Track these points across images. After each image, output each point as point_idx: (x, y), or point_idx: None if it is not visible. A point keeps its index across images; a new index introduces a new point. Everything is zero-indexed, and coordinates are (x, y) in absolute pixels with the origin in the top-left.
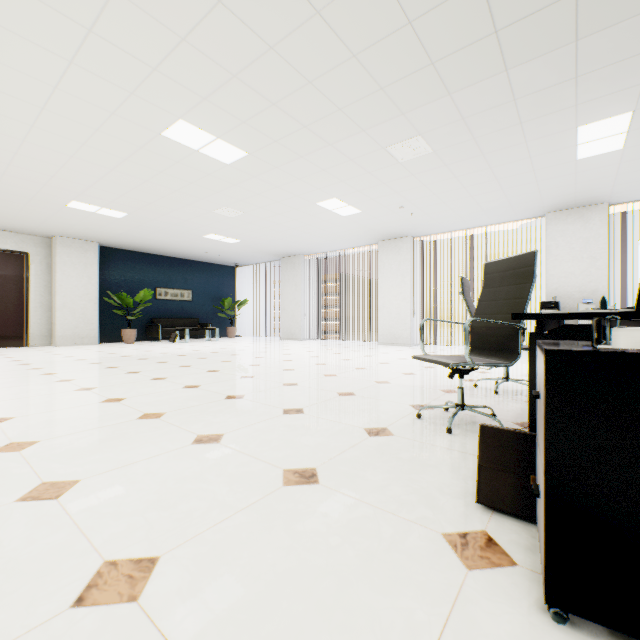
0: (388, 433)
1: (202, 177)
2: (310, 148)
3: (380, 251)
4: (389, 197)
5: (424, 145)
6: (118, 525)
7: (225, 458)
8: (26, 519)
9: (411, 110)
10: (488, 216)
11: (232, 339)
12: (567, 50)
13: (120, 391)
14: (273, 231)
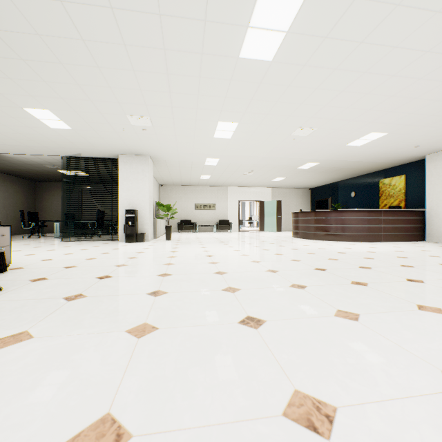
0: (33, 280)
1: (370, 1)
2: None
3: None
4: None
5: None
6: (104, 259)
7: (103, 265)
8: (124, 257)
9: None
10: None
11: None
12: None
13: (236, 264)
14: None
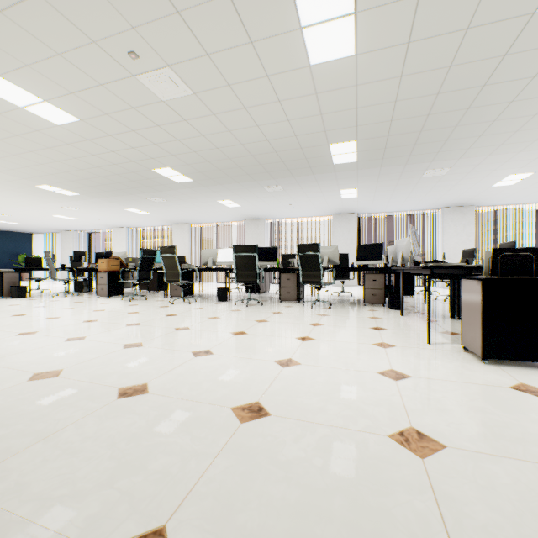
0: None
1: None
2: (26, 205)
3: (113, 233)
4: (86, 216)
5: (75, 208)
6: None
7: None
8: None
9: (56, 203)
10: (149, 224)
11: (25, 281)
12: (86, 200)
13: None
14: (40, 222)
